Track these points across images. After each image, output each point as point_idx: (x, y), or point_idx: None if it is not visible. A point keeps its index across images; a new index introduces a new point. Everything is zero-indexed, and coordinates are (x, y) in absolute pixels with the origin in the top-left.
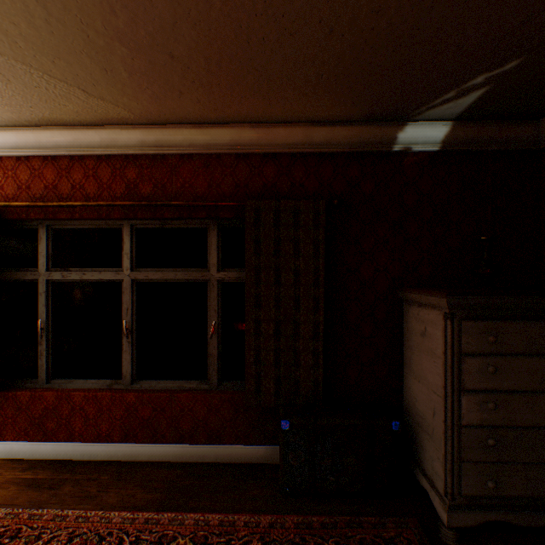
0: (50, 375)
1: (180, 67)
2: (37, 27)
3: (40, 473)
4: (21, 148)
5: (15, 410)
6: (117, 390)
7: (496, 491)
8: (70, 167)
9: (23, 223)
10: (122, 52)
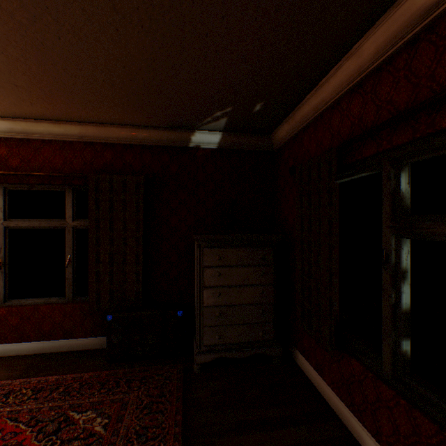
0: None
1: (25, 91)
2: None
3: None
4: None
5: None
6: None
7: (222, 341)
8: None
9: None
10: None
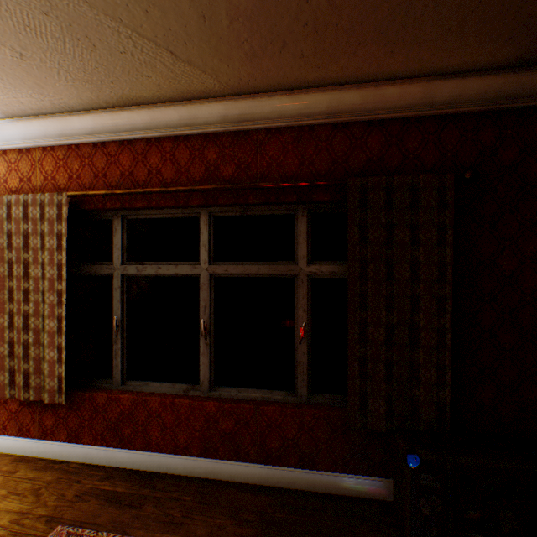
0: (124, 376)
1: (297, 1)
2: None
3: (118, 485)
4: (98, 133)
5: (91, 412)
6: (194, 397)
7: None
8: (146, 151)
9: (98, 214)
10: None
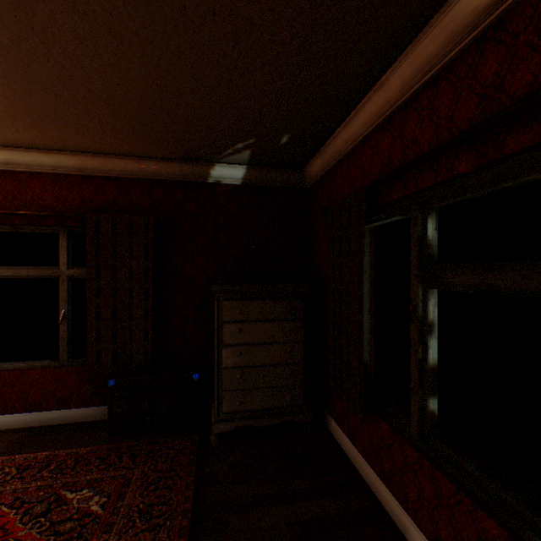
0: None
1: (9, 116)
2: None
3: None
4: None
5: None
6: None
7: (244, 407)
8: None
9: None
10: None
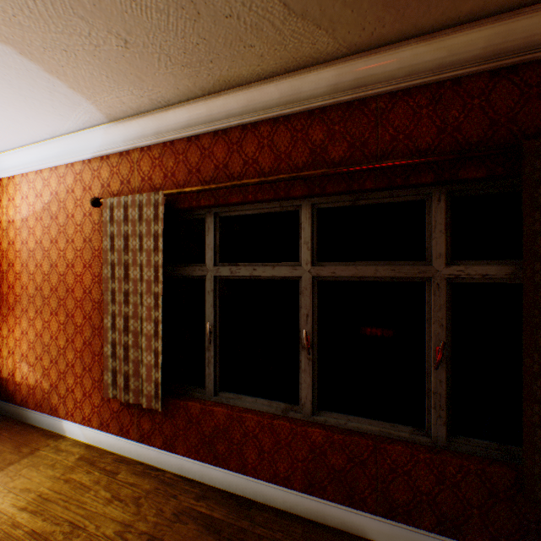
0: (217, 386)
1: None
2: None
3: (214, 509)
4: (192, 126)
5: (185, 421)
6: (294, 420)
7: None
8: (240, 139)
9: (191, 213)
10: None
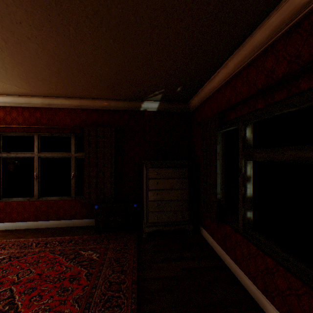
0: (1, 196)
1: (54, 84)
2: (3, 74)
3: None
4: None
5: None
6: (32, 201)
7: (159, 220)
8: (11, 111)
9: None
10: (33, 80)
